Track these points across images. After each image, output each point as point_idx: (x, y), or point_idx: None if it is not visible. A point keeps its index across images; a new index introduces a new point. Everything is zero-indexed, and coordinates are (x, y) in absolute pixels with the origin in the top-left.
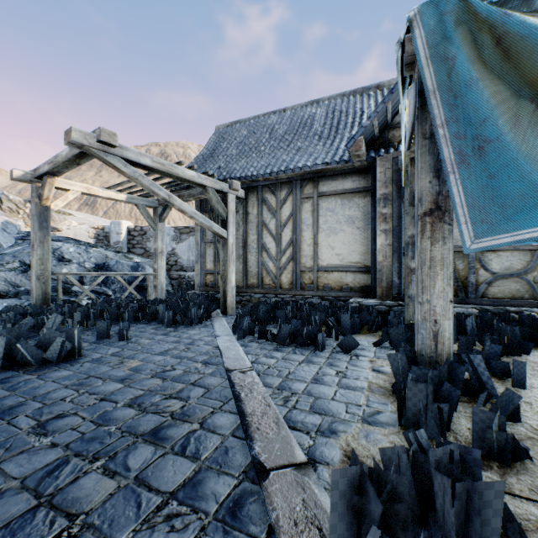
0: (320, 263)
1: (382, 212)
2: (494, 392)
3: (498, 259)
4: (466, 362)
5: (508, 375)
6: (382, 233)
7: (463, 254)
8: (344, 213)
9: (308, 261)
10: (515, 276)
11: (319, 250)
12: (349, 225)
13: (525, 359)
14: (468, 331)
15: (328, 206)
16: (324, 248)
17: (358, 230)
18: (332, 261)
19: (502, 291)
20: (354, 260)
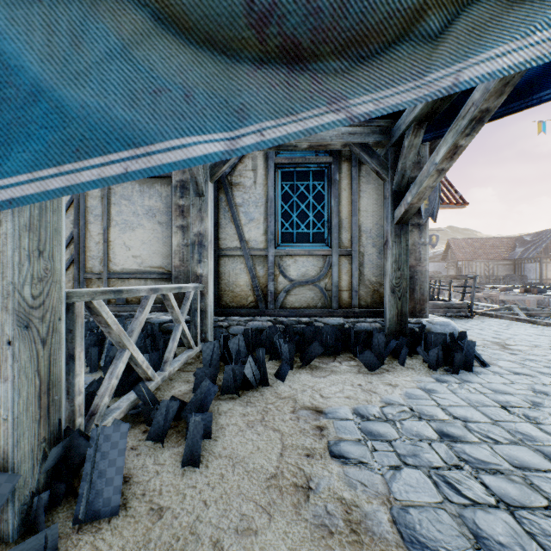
0: (113, 268)
1: (179, 203)
2: (115, 502)
3: (296, 264)
4: (91, 445)
5: (207, 434)
6: (179, 230)
7: (264, 258)
8: (143, 202)
9: (96, 265)
10: (311, 283)
11: (111, 250)
12: (149, 219)
13: (274, 390)
14: (233, 355)
15: (123, 192)
16: (117, 247)
17: (161, 226)
18: (128, 264)
19: (299, 300)
20: (156, 264)
